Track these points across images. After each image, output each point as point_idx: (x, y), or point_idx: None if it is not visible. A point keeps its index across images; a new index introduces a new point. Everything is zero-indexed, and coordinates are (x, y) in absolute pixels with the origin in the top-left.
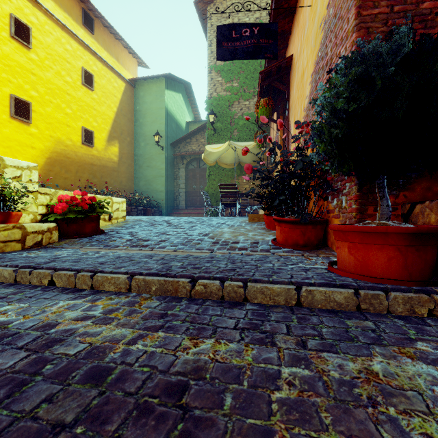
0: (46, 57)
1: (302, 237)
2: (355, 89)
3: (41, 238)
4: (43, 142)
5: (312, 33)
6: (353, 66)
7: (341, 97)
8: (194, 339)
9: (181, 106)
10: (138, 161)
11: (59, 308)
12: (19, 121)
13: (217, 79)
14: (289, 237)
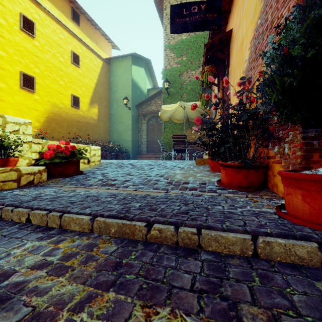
0: (46, 43)
1: (245, 180)
2: (313, 34)
3: (33, 178)
4: (43, 105)
5: (251, 6)
6: (313, 8)
7: (297, 43)
8: (147, 307)
9: (143, 77)
10: (112, 118)
11: (24, 250)
12: (26, 91)
13: (171, 55)
14: (233, 180)
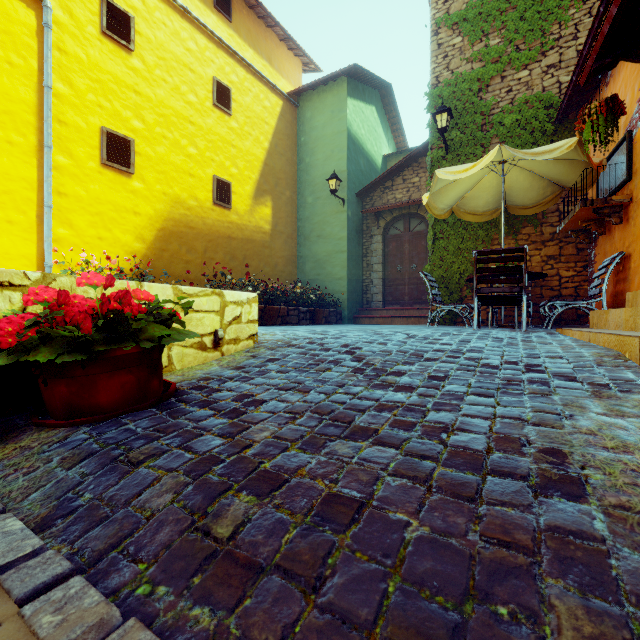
0: (157, 63)
1: None
2: None
3: None
4: (152, 203)
5: None
6: None
7: None
8: None
9: (373, 128)
10: (303, 228)
11: None
12: (115, 171)
13: (452, 41)
14: None
